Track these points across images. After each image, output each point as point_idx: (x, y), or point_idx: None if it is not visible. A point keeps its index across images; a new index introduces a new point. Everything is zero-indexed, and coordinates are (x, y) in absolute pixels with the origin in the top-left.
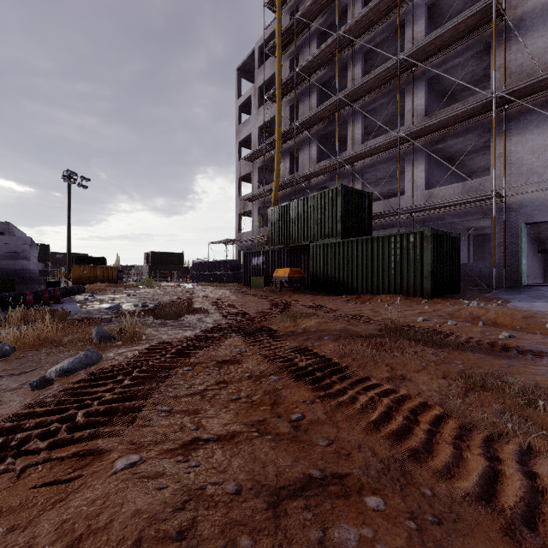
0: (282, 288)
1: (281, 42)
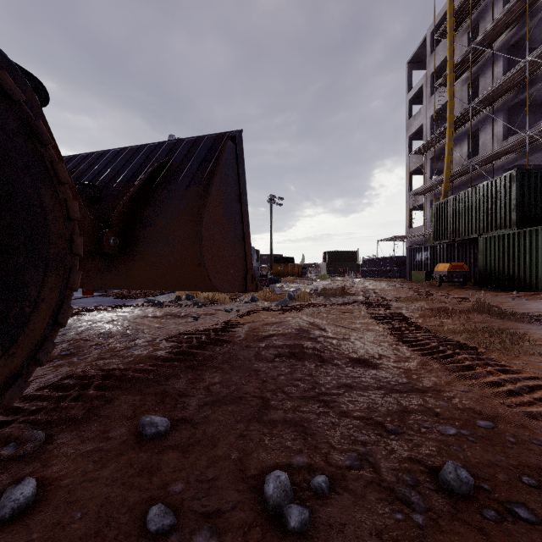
0: (444, 283)
1: (453, 23)
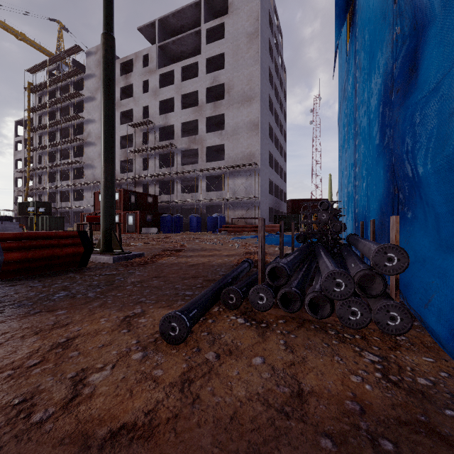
0: None
1: (30, 133)
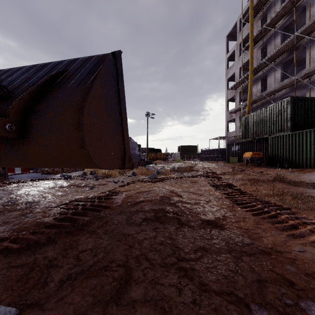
0: (248, 163)
1: (252, 13)
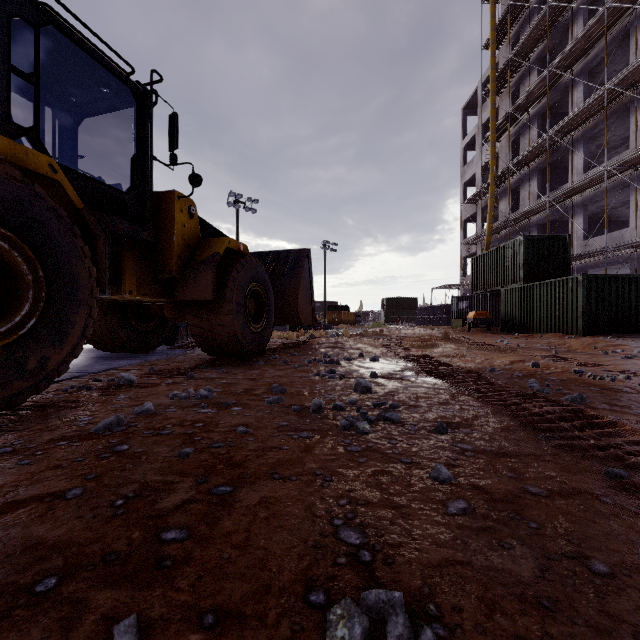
0: (474, 328)
1: (494, 87)
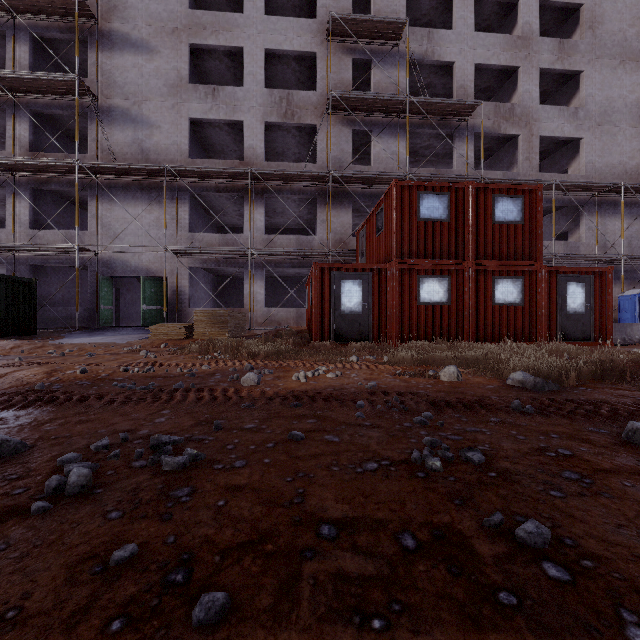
0: None
1: None
